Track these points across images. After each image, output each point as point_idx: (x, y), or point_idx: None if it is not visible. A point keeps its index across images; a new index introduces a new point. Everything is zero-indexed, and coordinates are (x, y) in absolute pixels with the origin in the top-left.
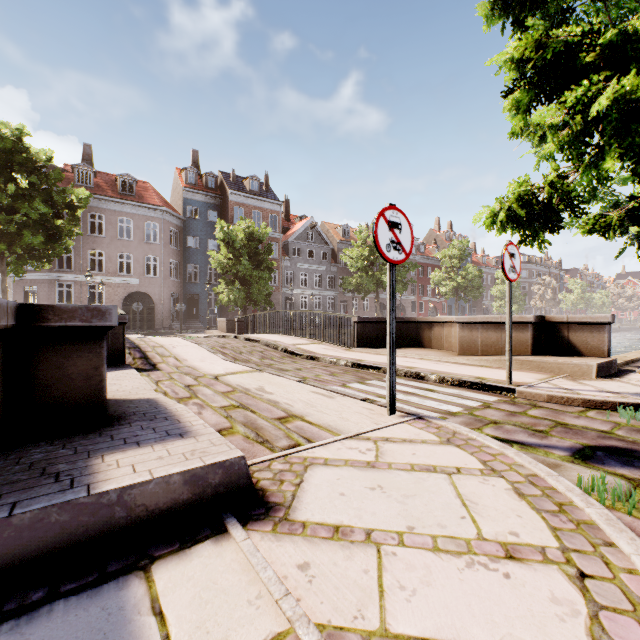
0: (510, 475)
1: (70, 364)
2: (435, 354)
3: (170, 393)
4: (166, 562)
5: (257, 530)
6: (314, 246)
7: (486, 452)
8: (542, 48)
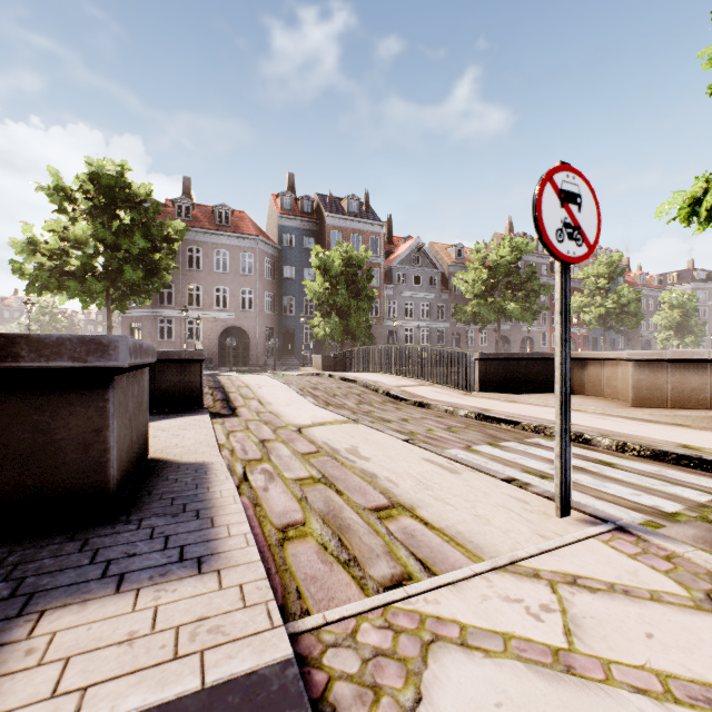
0: None
1: (58, 425)
2: (594, 404)
3: (238, 451)
4: None
5: None
6: (421, 271)
7: None
8: None
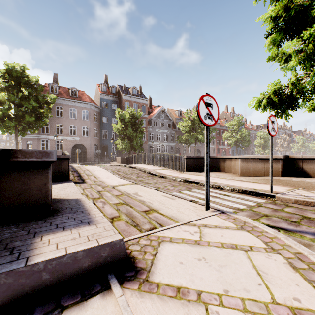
0: (284, 253)
1: (30, 182)
2: (227, 175)
3: (89, 195)
4: (70, 311)
5: (129, 288)
6: (164, 121)
7: (266, 236)
8: (288, 9)
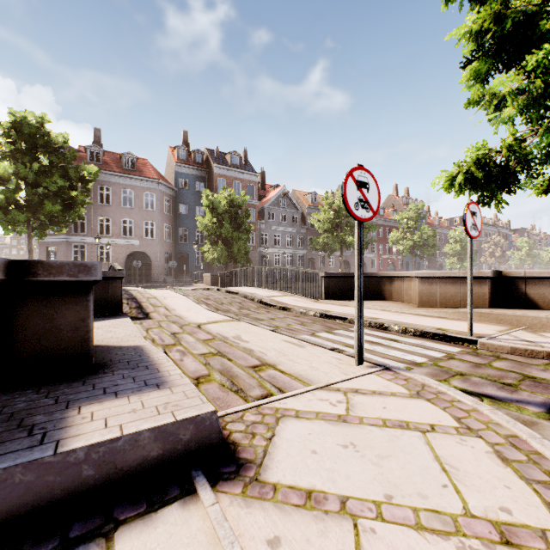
0: (488, 435)
1: (59, 316)
2: (396, 306)
3: (157, 340)
4: (130, 528)
5: (226, 492)
6: (286, 211)
7: (459, 408)
8: (501, 19)
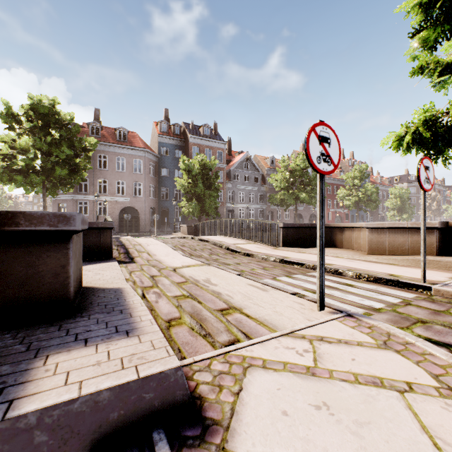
0: None
1: (40, 263)
2: (347, 253)
3: (138, 282)
4: None
5: None
6: (249, 173)
7: (432, 362)
8: None
